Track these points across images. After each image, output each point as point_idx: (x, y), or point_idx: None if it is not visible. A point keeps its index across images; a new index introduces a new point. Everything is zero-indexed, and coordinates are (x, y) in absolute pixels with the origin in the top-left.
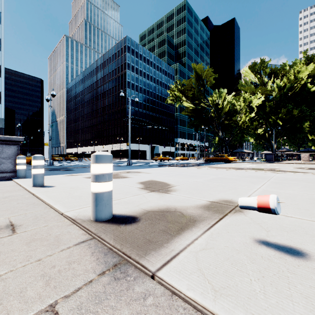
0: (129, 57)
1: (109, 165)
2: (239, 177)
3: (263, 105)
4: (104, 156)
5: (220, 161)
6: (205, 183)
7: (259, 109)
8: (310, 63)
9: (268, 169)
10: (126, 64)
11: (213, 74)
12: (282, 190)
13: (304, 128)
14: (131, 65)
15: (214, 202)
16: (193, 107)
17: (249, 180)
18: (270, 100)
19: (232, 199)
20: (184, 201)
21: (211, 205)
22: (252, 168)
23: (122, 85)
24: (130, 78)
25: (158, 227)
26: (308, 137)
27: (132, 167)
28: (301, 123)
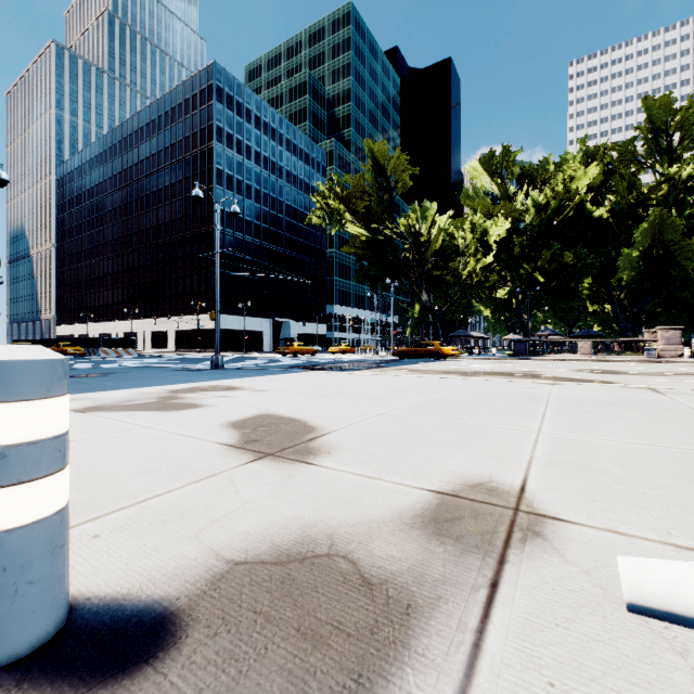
0: (221, 114)
1: (37, 407)
2: (481, 399)
3: (507, 240)
4: (5, 368)
5: (425, 355)
6: (406, 419)
7: (500, 247)
8: (592, 163)
9: (526, 373)
10: (214, 129)
11: (410, 168)
12: (595, 437)
13: (582, 289)
14: (225, 131)
15: (449, 495)
16: (367, 237)
17: (505, 406)
18: (521, 230)
19: (492, 478)
20: (358, 497)
21: (444, 510)
22: (494, 372)
23: (204, 177)
24: (224, 162)
25: (257, 690)
26: (587, 308)
27: (223, 374)
28: (577, 280)
